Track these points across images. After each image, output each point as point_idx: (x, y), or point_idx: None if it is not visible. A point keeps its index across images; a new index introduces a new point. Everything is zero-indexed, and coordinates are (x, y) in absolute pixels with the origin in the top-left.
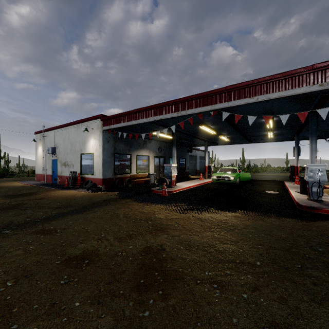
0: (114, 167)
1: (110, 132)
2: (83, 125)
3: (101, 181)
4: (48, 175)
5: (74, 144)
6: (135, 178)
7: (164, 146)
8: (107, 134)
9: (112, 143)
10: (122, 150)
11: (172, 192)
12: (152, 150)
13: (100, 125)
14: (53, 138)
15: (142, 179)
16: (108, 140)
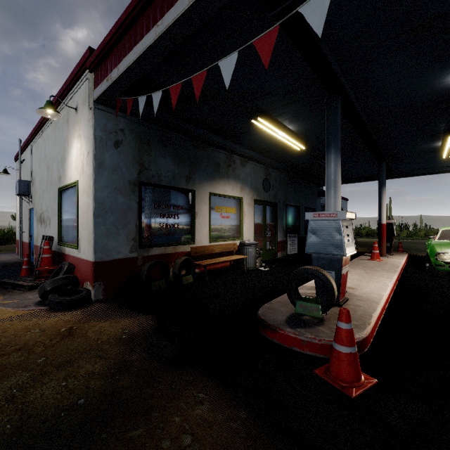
0: (138, 226)
1: (126, 117)
2: (61, 107)
3: (90, 269)
4: (25, 242)
5: (51, 165)
6: (207, 254)
7: (275, 178)
8: (112, 121)
9: (131, 151)
10: (165, 177)
11: (366, 344)
12: (250, 186)
13: (89, 89)
14: (29, 161)
15: (223, 257)
16: (116, 138)
